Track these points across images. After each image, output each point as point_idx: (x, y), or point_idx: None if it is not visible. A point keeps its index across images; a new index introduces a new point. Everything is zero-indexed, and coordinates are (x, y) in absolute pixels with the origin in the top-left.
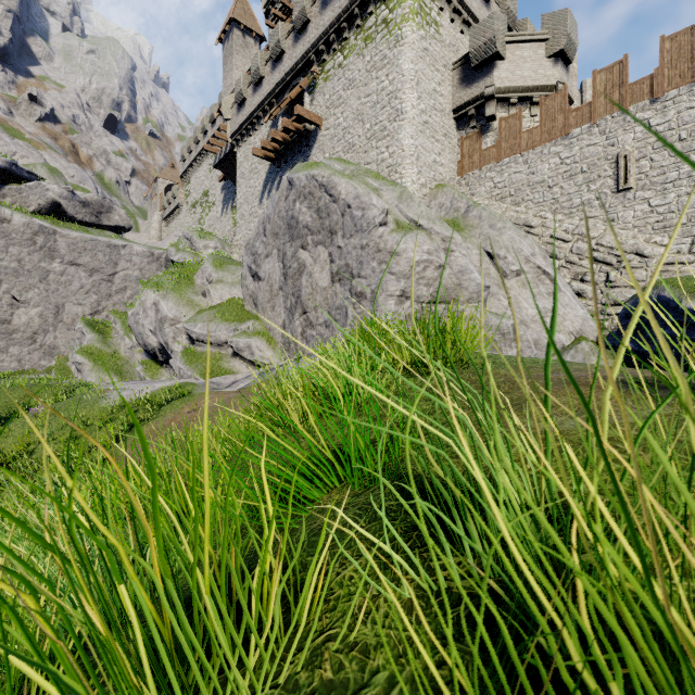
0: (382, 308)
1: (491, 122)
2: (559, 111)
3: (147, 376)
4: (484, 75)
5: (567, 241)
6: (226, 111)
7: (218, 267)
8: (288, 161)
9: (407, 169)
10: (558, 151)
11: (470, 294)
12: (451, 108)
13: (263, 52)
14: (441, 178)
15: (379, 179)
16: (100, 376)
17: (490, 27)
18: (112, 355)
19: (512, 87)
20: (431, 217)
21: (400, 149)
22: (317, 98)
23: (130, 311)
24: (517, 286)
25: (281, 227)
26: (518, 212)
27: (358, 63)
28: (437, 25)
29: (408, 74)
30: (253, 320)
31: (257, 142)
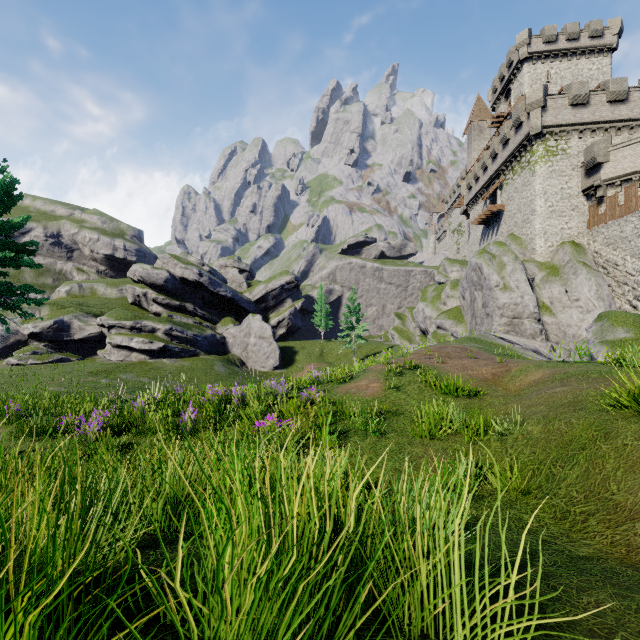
0: (494, 320)
1: (603, 197)
2: (633, 196)
3: (420, 342)
4: (596, 172)
5: (633, 276)
6: (463, 191)
7: (452, 289)
8: (491, 225)
9: (537, 241)
10: (633, 220)
11: (528, 315)
12: (579, 190)
13: (479, 163)
14: (568, 236)
15: (510, 257)
16: (401, 341)
17: (592, 150)
18: (406, 331)
19: (614, 177)
20: (520, 281)
21: (533, 230)
22: (503, 193)
23: (414, 310)
24: (574, 307)
25: (469, 280)
26: (613, 255)
27: (518, 180)
28: (563, 150)
29: (538, 191)
30: (460, 319)
31: (478, 210)
